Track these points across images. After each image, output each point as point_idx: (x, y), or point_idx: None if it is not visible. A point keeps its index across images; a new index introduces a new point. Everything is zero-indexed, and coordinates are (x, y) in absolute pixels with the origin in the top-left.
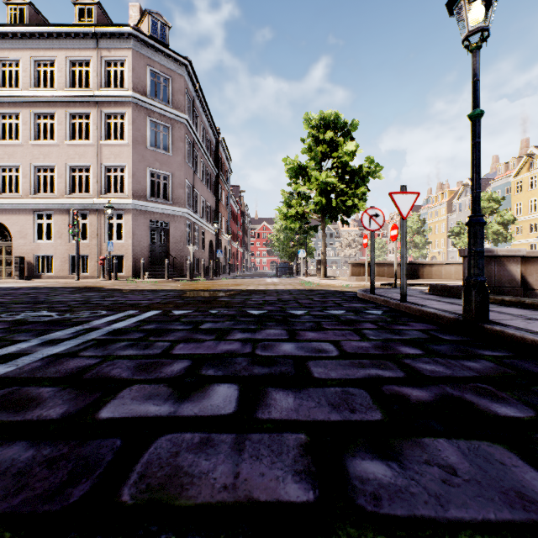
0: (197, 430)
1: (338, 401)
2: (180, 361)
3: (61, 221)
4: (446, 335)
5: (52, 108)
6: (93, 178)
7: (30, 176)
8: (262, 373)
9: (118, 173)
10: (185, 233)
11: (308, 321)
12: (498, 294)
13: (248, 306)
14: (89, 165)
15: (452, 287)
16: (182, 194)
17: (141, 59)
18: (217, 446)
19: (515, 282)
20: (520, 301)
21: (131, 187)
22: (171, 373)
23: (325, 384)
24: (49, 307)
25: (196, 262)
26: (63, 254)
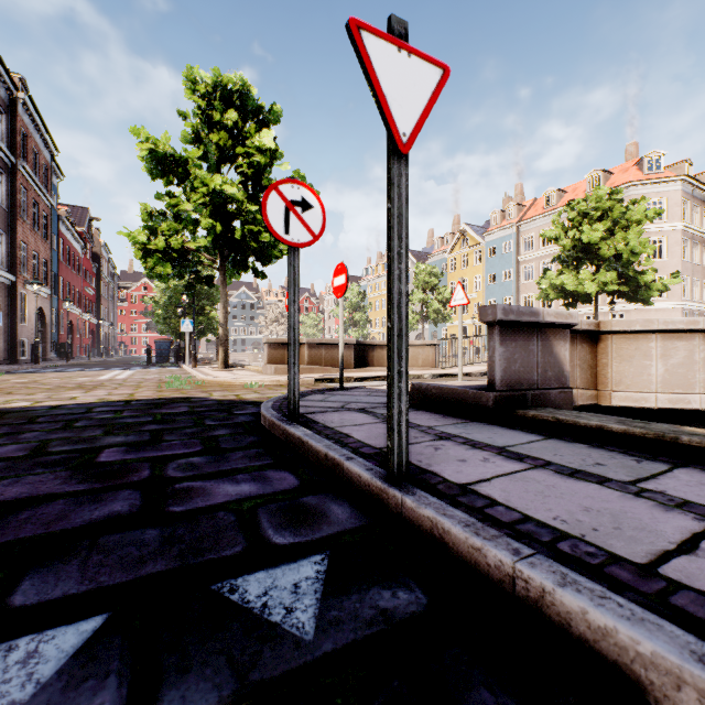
0: None
1: None
2: None
3: None
4: None
5: None
6: None
7: None
8: None
9: None
10: None
11: None
12: (544, 404)
13: None
14: None
15: (466, 392)
16: None
17: None
18: None
19: (564, 377)
20: (664, 437)
21: None
22: None
23: None
24: None
25: None
26: None
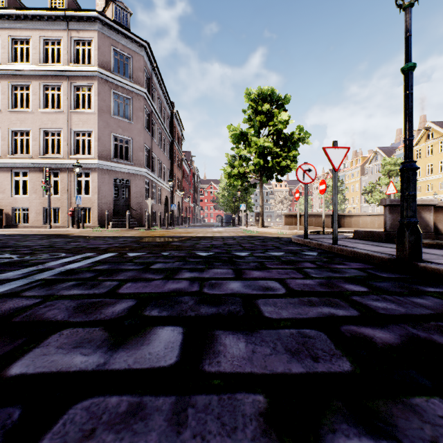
0: (126, 392)
1: (296, 346)
2: (124, 300)
3: (36, 178)
4: (383, 273)
5: (28, 80)
6: (64, 141)
7: (8, 139)
8: (210, 313)
9: (86, 137)
10: (144, 189)
11: (252, 261)
12: None
13: (197, 249)
14: (60, 130)
15: (375, 232)
16: (142, 156)
17: (106, 40)
18: (149, 418)
19: (429, 227)
20: (438, 243)
21: (97, 150)
22: (112, 314)
23: (278, 325)
24: (13, 250)
25: (153, 214)
26: (37, 206)
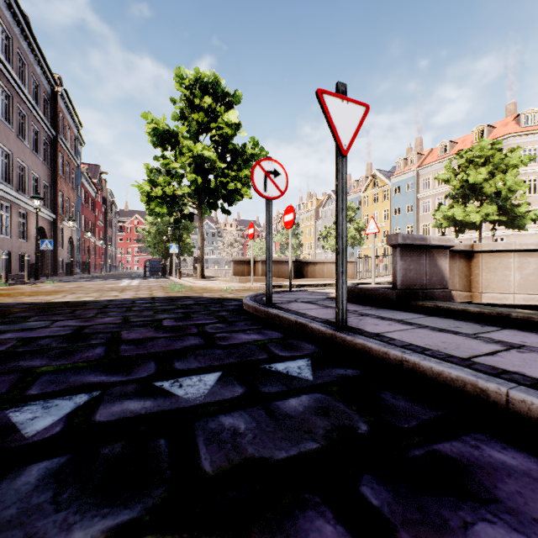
0: None
1: None
2: None
3: None
4: None
5: None
6: None
7: None
8: None
9: None
10: None
11: None
12: (430, 299)
13: None
14: None
15: (378, 290)
16: None
17: None
18: None
19: (444, 281)
20: (502, 314)
21: None
22: None
23: None
24: None
25: None
26: None
